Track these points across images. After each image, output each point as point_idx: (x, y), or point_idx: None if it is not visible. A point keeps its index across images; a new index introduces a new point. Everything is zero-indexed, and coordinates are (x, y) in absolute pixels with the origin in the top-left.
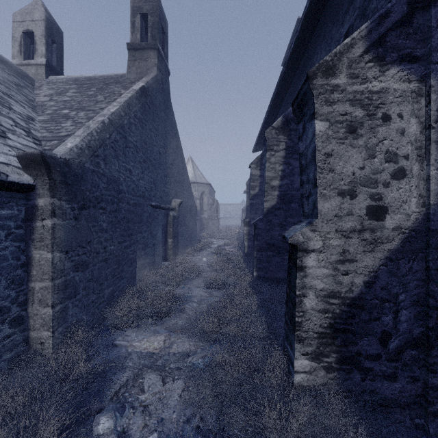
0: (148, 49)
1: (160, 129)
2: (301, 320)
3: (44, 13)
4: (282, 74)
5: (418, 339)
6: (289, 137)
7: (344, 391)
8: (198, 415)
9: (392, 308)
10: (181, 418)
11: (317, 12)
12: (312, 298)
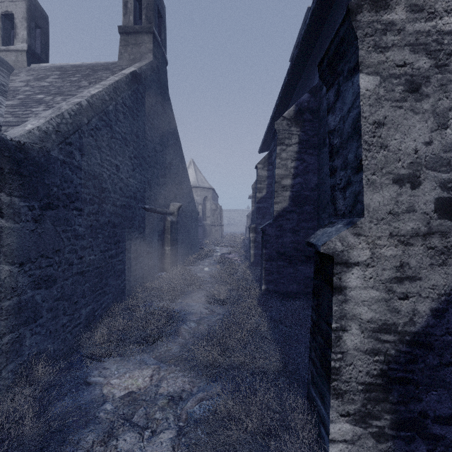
0: (142, 33)
1: (156, 123)
2: (339, 365)
3: None
4: (294, 58)
5: None
6: (302, 129)
7: None
8: None
9: None
10: None
11: None
12: (355, 333)
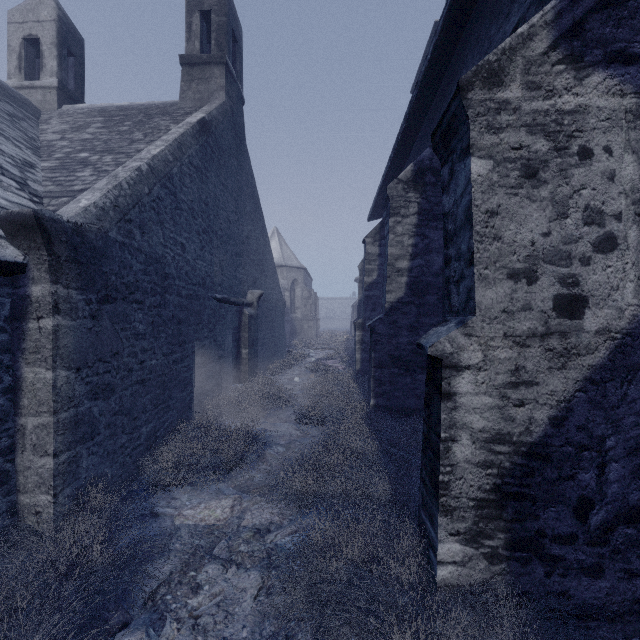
0: (211, 64)
1: (229, 184)
2: (448, 479)
3: (55, 10)
4: (413, 100)
5: (637, 510)
6: (423, 196)
7: (518, 594)
8: (282, 633)
9: (595, 460)
10: (255, 638)
11: (468, 3)
12: (466, 444)
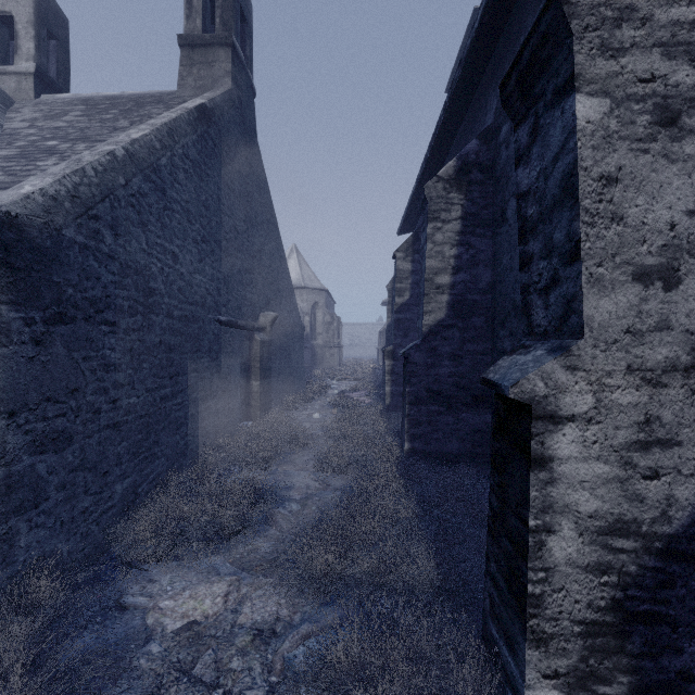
0: (215, 46)
1: (237, 186)
2: (541, 591)
3: None
4: (454, 84)
5: None
6: (468, 197)
7: None
8: None
9: None
10: None
11: None
12: (569, 537)
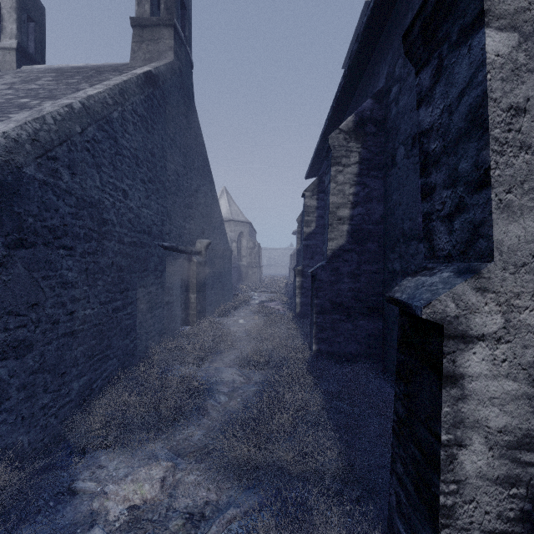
0: (160, 26)
1: (178, 139)
2: (453, 502)
3: None
4: (352, 55)
5: None
6: (364, 145)
7: None
8: None
9: None
10: None
11: None
12: (479, 451)
